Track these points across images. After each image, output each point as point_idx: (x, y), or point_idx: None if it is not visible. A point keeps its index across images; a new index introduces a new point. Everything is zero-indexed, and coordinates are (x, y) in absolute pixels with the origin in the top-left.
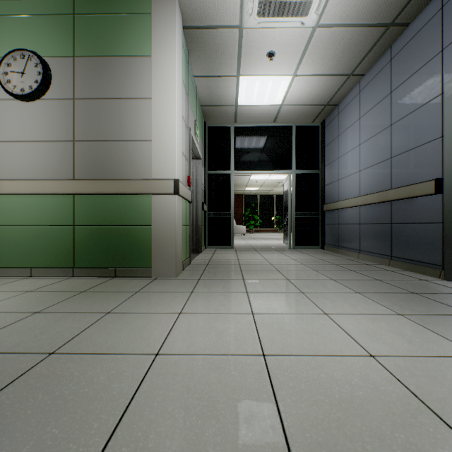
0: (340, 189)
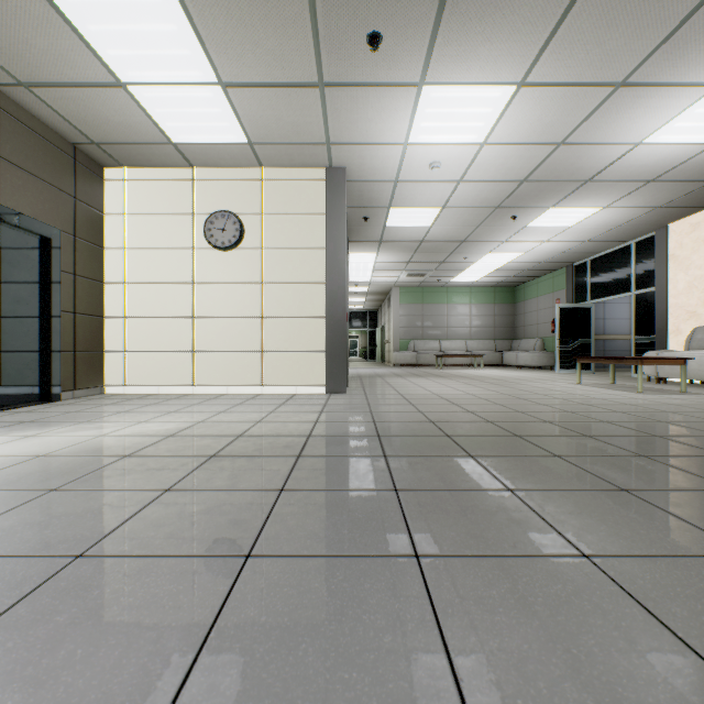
0: (607, 326)
